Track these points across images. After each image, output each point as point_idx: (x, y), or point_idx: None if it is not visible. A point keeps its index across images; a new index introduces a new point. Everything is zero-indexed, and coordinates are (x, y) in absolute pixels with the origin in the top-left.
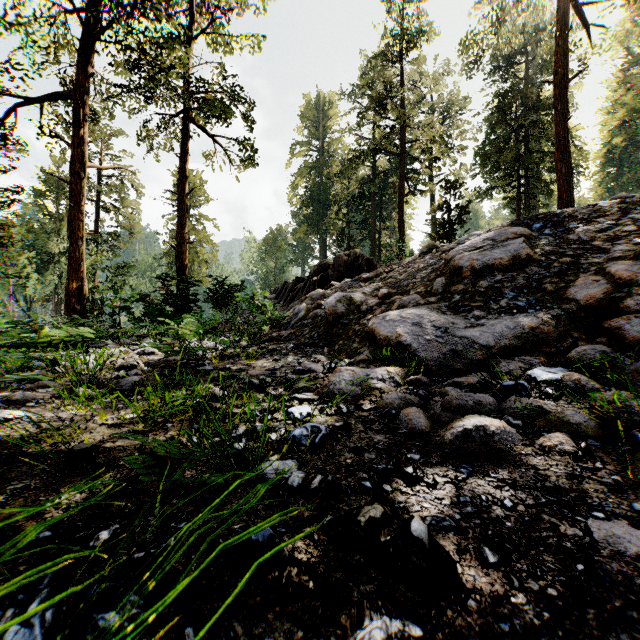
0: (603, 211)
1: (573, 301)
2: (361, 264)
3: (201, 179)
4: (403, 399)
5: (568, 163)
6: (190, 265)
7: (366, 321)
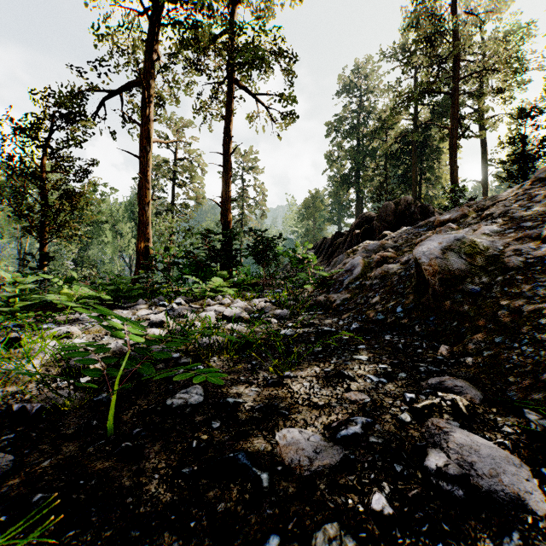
0: None
1: None
2: (413, 212)
3: (251, 154)
4: None
5: None
6: (242, 227)
7: (542, 290)
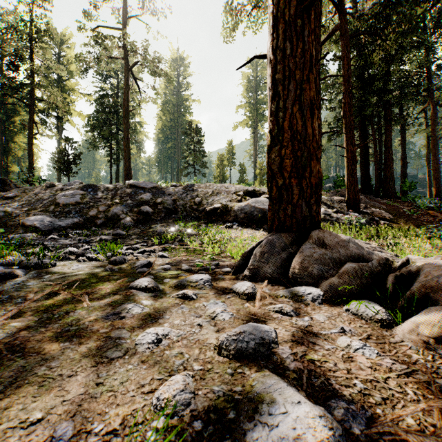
0: (108, 189)
1: (89, 215)
2: None
3: None
4: (37, 238)
5: (129, 149)
6: None
7: (17, 220)
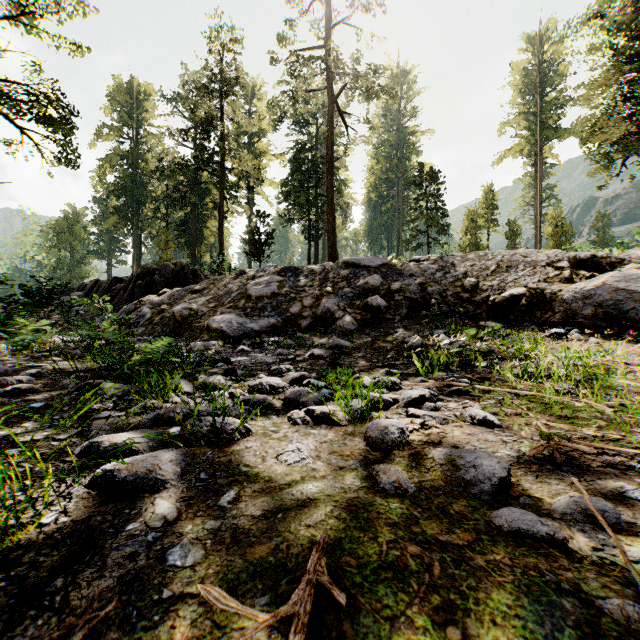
0: (314, 271)
1: (290, 313)
2: (187, 273)
3: None
4: (224, 348)
5: (333, 216)
6: None
7: (202, 321)
